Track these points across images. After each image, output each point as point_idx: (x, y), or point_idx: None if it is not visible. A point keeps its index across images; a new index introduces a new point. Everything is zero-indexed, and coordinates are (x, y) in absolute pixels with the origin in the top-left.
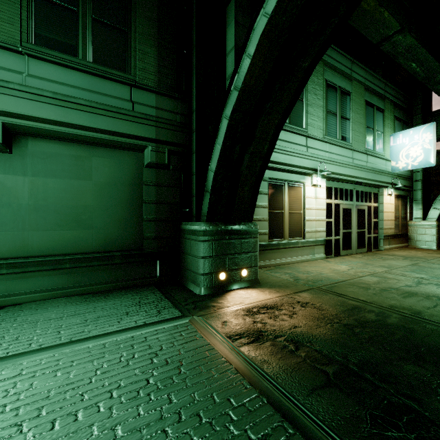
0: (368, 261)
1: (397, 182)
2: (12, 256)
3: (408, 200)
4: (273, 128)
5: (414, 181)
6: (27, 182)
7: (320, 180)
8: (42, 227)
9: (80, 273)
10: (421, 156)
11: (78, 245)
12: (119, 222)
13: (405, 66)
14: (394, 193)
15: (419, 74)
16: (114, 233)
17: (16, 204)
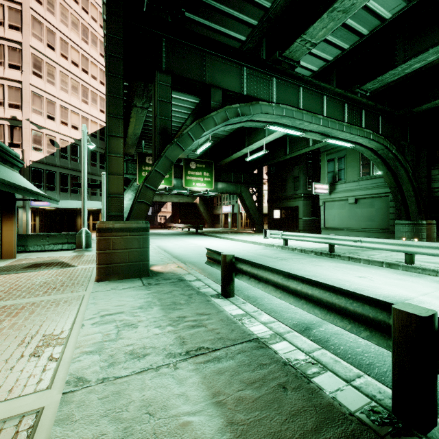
0: None
1: None
2: (357, 228)
3: None
4: (410, 187)
5: None
6: (360, 210)
7: None
8: (363, 221)
9: (370, 234)
10: None
11: (371, 226)
12: (382, 220)
13: None
14: None
15: None
16: (381, 223)
17: (358, 215)
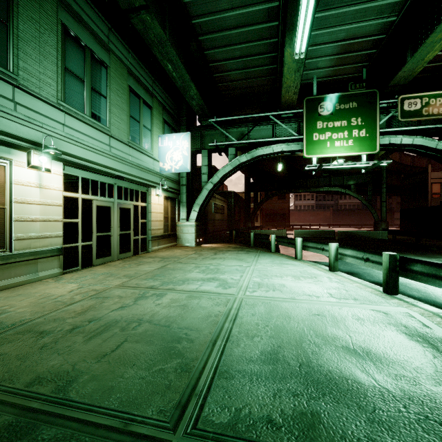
0: (118, 270)
1: (165, 184)
2: None
3: (177, 202)
4: None
5: (181, 185)
6: None
7: (47, 161)
8: None
9: None
10: (181, 161)
11: None
12: None
13: (163, 64)
14: (163, 194)
15: (177, 81)
16: None
17: None
